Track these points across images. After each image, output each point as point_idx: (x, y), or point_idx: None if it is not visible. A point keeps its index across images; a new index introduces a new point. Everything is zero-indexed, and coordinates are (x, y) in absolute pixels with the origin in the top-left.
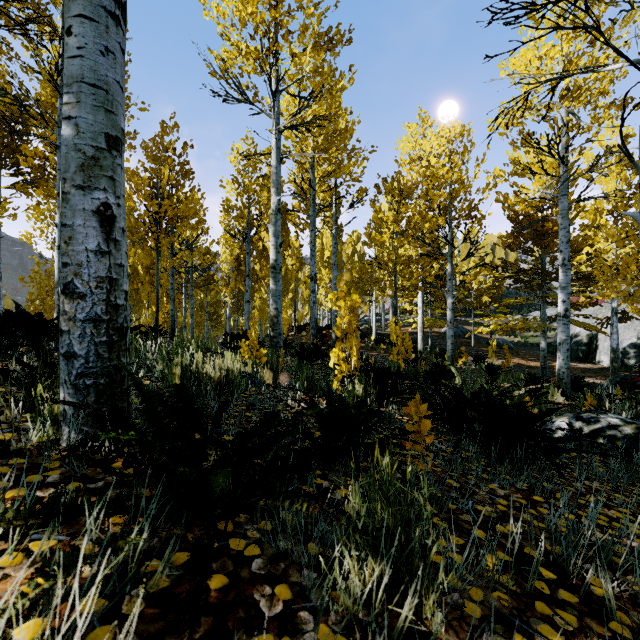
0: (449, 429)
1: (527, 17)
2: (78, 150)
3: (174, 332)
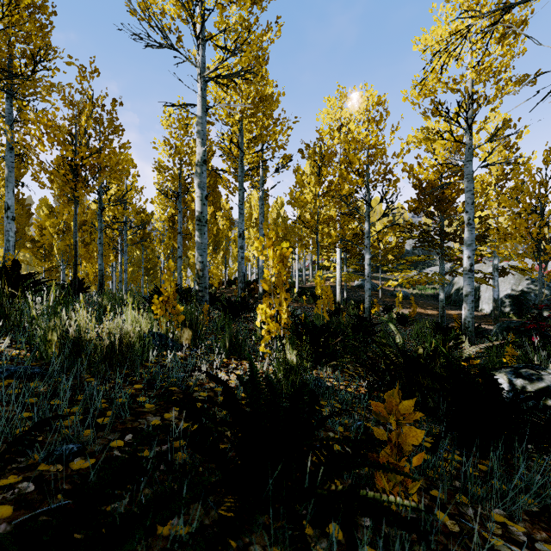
0: None
1: None
2: None
3: (102, 286)
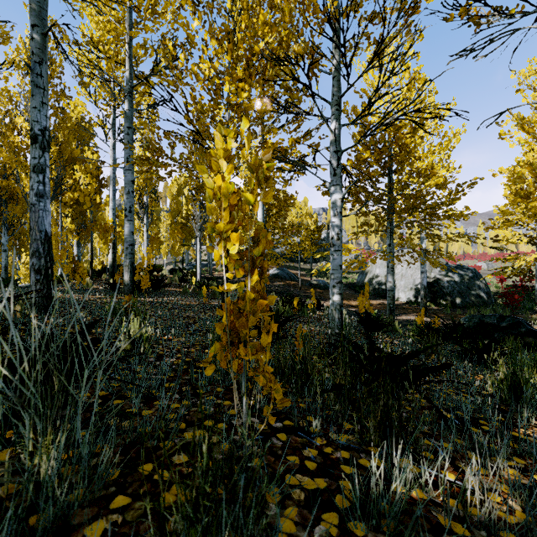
0: None
1: None
2: None
3: None
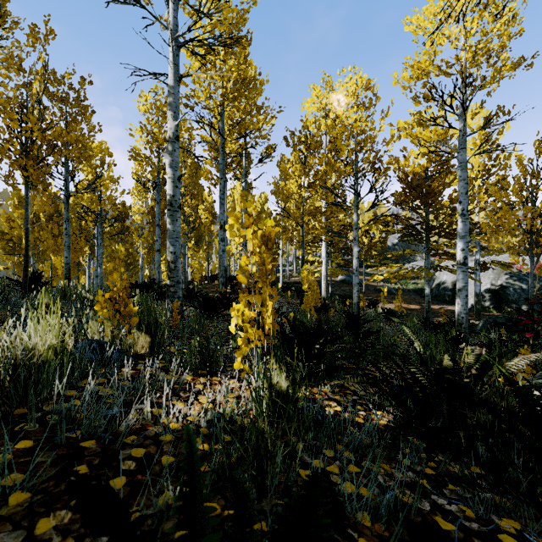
0: None
1: None
2: None
3: (69, 281)
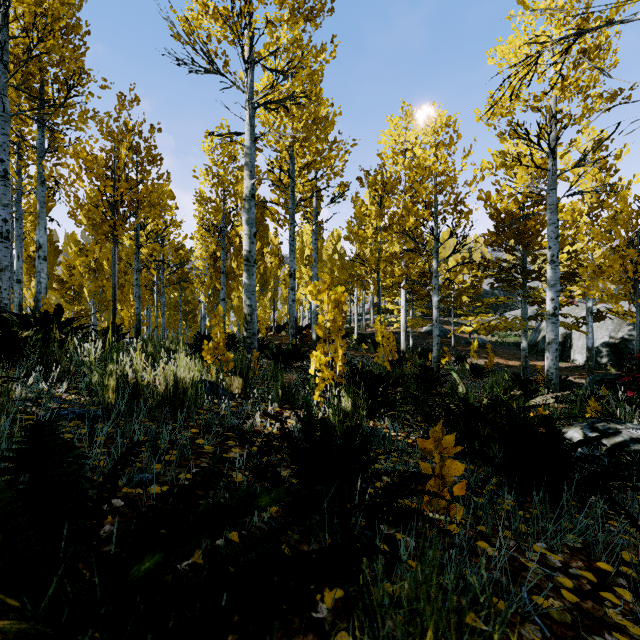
0: None
1: (517, 1)
2: None
3: (139, 332)
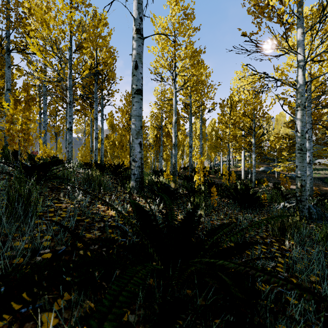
0: (233, 202)
1: None
2: (136, 130)
3: None
